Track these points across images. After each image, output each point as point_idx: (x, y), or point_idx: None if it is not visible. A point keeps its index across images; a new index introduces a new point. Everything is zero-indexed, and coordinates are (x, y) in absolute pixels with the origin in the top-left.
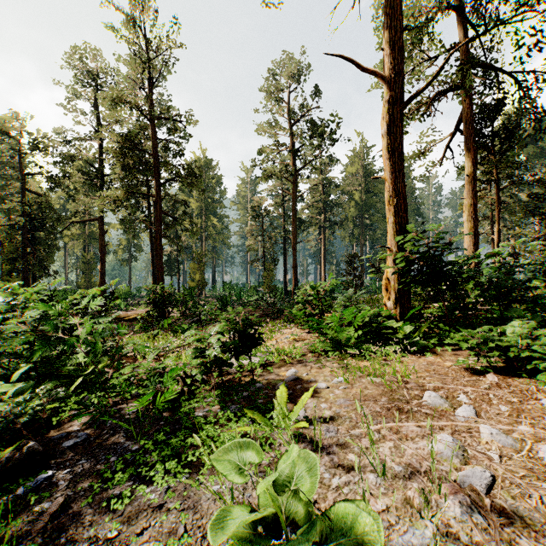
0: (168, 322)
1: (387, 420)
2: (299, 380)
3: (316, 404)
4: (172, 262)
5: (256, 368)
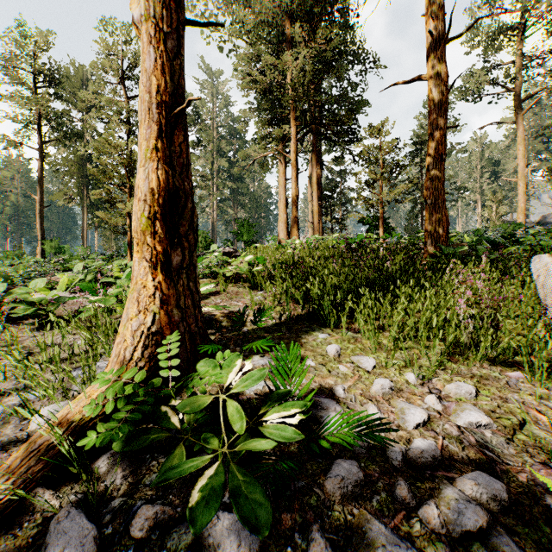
0: None
1: None
2: None
3: None
4: None
5: None
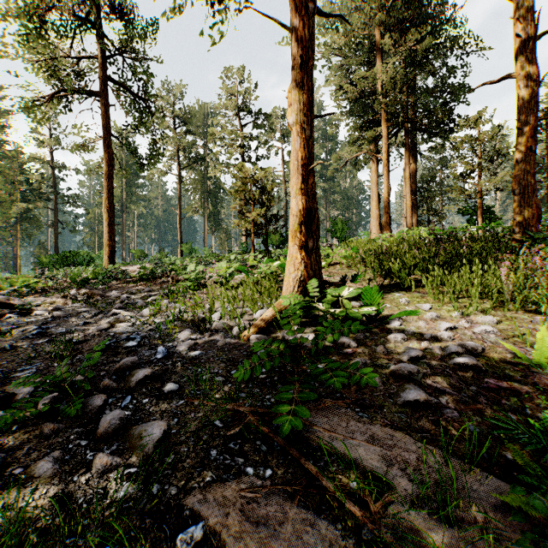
0: None
1: None
2: None
3: None
4: None
5: None
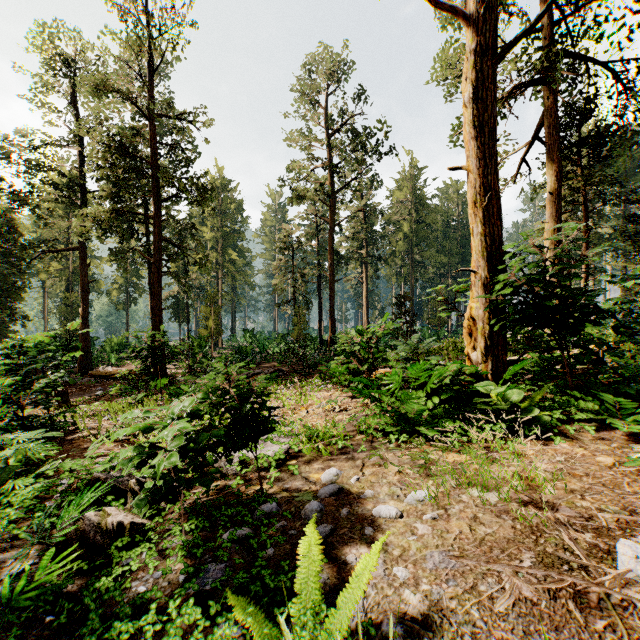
0: (162, 381)
1: (567, 638)
2: (345, 492)
3: (385, 569)
4: (181, 305)
5: (270, 464)
